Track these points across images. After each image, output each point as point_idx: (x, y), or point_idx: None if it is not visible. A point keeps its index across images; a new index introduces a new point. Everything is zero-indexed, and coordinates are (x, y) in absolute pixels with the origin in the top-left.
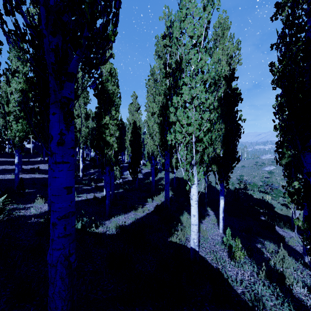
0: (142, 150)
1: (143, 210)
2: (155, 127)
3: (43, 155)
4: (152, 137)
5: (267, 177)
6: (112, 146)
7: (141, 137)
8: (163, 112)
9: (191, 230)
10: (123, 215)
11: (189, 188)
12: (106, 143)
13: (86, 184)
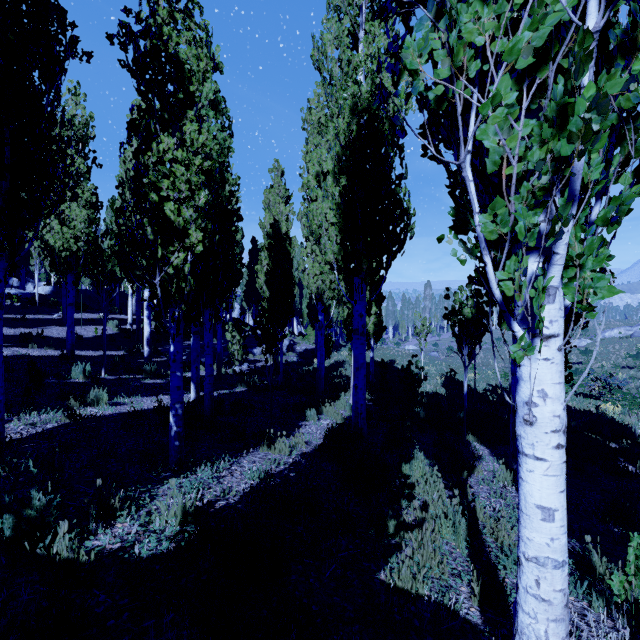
0: (297, 304)
1: (291, 444)
2: (326, 209)
3: (63, 305)
4: (318, 243)
5: (578, 361)
6: (186, 237)
7: (292, 267)
8: (348, 160)
9: (524, 588)
10: (229, 460)
11: (413, 384)
12: (164, 224)
13: (153, 374)
